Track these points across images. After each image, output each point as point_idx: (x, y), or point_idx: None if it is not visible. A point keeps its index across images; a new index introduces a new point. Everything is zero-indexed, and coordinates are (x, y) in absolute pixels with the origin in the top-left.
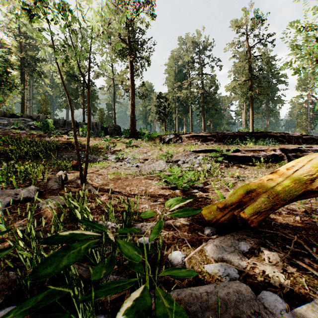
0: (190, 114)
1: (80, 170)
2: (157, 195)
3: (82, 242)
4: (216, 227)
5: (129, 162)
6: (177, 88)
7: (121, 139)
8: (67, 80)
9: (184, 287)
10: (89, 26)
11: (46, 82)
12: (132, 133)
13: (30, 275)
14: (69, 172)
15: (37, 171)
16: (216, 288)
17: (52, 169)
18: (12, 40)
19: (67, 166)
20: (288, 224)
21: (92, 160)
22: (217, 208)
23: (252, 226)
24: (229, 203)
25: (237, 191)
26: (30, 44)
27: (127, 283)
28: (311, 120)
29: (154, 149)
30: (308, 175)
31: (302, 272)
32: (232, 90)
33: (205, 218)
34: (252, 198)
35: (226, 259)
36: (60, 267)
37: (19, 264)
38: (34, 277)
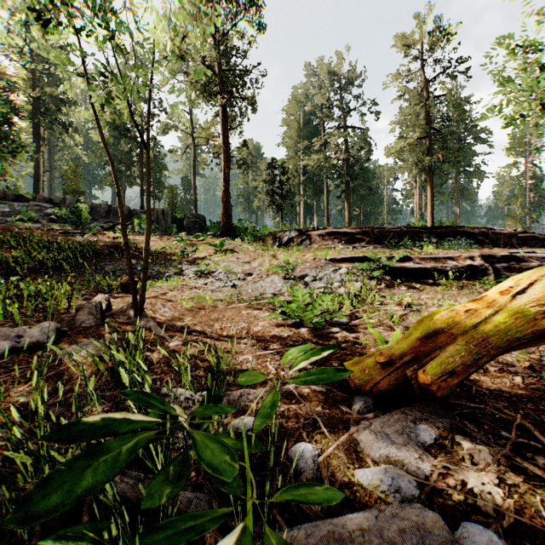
0: (324, 196)
1: (133, 293)
2: (268, 337)
3: (124, 437)
4: (374, 397)
5: (220, 279)
6: (303, 151)
7: (206, 238)
8: (114, 137)
9: (318, 516)
10: (147, 38)
11: (77, 140)
12: (225, 228)
13: (16, 510)
14: (115, 296)
15: (59, 294)
16: (378, 520)
17: (86, 291)
18: (18, 69)
19: (112, 286)
20: (501, 390)
21: (155, 275)
22: (376, 364)
23: (438, 396)
24: (397, 355)
25: (411, 332)
26: (50, 76)
27: (211, 518)
28: (531, 206)
29: (263, 257)
30: (538, 303)
31: (533, 483)
32: (398, 155)
33: (355, 381)
34: (438, 345)
35: (394, 459)
36: (77, 492)
37: (15, 469)
38: (23, 515)
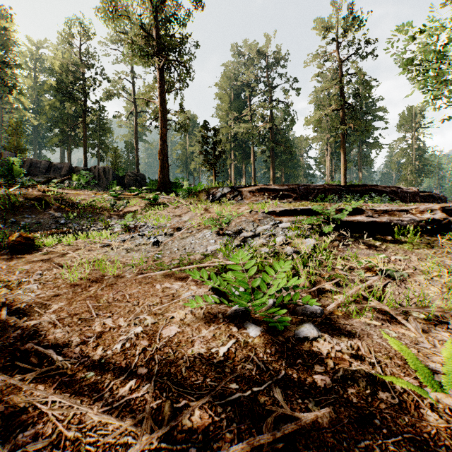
0: (252, 160)
1: None
2: (184, 369)
3: None
4: None
5: (142, 235)
6: (233, 121)
7: (141, 193)
8: (60, 101)
9: None
10: None
11: (23, 102)
12: (162, 184)
13: None
14: None
15: None
16: None
17: None
18: None
19: (6, 244)
20: None
21: (79, 229)
22: None
23: None
24: None
25: None
26: None
27: None
28: (417, 172)
29: (195, 210)
30: None
31: None
32: (316, 124)
33: None
34: None
35: None
36: None
37: None
38: None
